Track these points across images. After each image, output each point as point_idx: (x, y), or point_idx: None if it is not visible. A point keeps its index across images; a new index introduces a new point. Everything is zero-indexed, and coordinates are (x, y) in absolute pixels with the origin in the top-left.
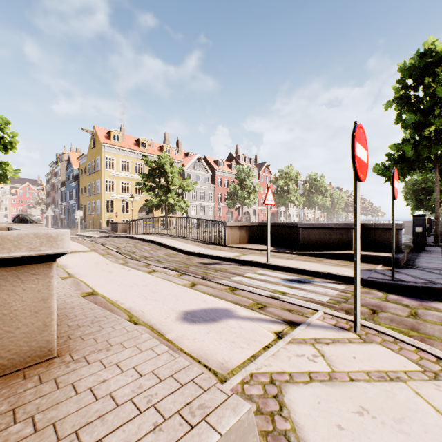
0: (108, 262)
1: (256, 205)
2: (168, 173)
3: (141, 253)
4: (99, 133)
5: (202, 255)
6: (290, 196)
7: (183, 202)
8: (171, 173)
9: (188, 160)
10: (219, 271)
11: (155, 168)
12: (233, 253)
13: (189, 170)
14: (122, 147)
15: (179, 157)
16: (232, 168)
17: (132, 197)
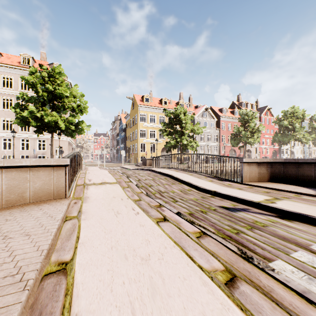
0: (124, 197)
1: (257, 144)
2: (182, 120)
3: (157, 186)
4: (136, 98)
5: (219, 194)
6: (295, 134)
7: (194, 142)
8: (184, 120)
9: (197, 111)
10: (254, 227)
11: (172, 118)
12: (259, 194)
13: (198, 118)
14: (150, 106)
15: (191, 109)
16: (234, 113)
17: (156, 140)
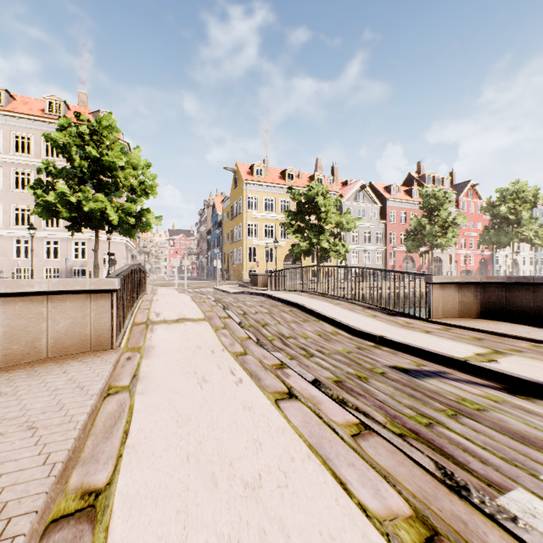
0: (216, 348)
1: (453, 247)
2: (320, 207)
3: (276, 326)
4: (240, 170)
5: (390, 342)
6: (521, 230)
7: (341, 245)
8: (324, 206)
9: (346, 190)
10: (461, 412)
11: (303, 203)
12: (463, 343)
13: (348, 204)
14: (265, 182)
15: (335, 188)
16: (412, 194)
17: (275, 242)
